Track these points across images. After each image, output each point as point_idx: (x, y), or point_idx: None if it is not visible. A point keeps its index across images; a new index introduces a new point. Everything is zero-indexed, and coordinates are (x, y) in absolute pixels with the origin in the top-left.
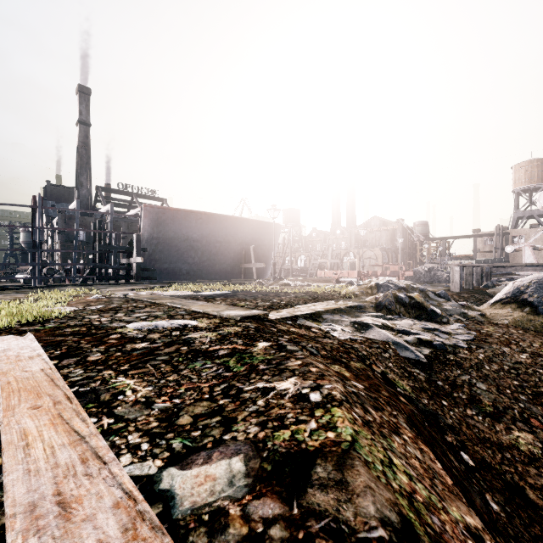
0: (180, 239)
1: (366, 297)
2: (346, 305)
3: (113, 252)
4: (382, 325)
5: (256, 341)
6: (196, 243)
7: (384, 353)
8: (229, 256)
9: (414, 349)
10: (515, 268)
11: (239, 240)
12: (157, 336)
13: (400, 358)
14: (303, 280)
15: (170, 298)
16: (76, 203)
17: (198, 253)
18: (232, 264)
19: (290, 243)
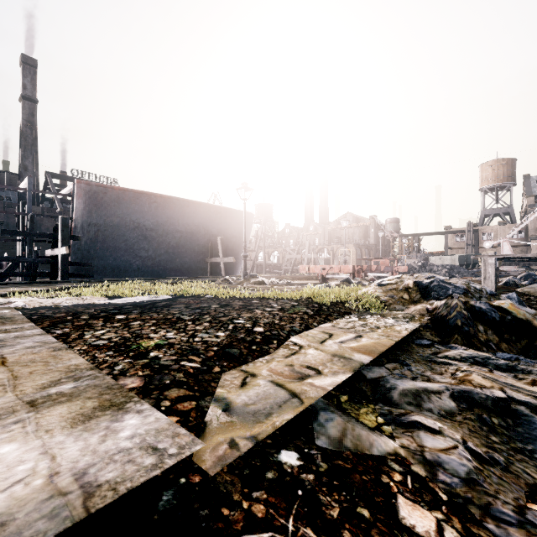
0: (128, 227)
1: (402, 306)
2: (400, 334)
3: (27, 240)
4: None
5: None
6: (150, 233)
7: None
8: (192, 249)
9: None
10: (528, 262)
11: (204, 230)
12: None
13: None
14: (280, 277)
15: (0, 318)
16: None
17: (153, 244)
18: (196, 258)
19: (264, 237)
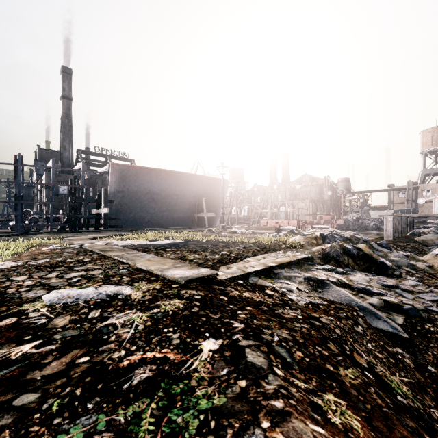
0: (142, 193)
1: (311, 247)
2: (296, 258)
3: (83, 203)
4: (338, 282)
5: (200, 336)
6: (156, 196)
7: (356, 326)
8: (185, 207)
9: (386, 317)
10: (436, 218)
11: (193, 193)
12: (64, 322)
13: (374, 331)
14: (248, 227)
15: (121, 249)
16: (52, 161)
17: (158, 204)
18: (187, 213)
19: (236, 196)
